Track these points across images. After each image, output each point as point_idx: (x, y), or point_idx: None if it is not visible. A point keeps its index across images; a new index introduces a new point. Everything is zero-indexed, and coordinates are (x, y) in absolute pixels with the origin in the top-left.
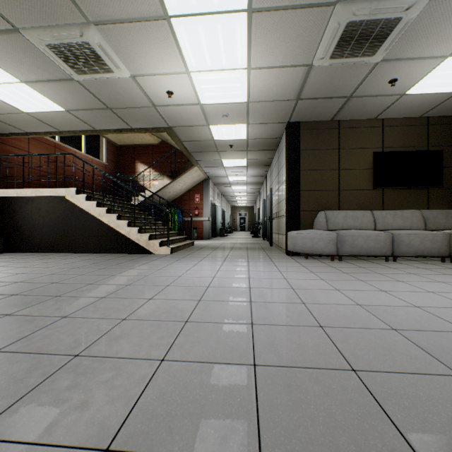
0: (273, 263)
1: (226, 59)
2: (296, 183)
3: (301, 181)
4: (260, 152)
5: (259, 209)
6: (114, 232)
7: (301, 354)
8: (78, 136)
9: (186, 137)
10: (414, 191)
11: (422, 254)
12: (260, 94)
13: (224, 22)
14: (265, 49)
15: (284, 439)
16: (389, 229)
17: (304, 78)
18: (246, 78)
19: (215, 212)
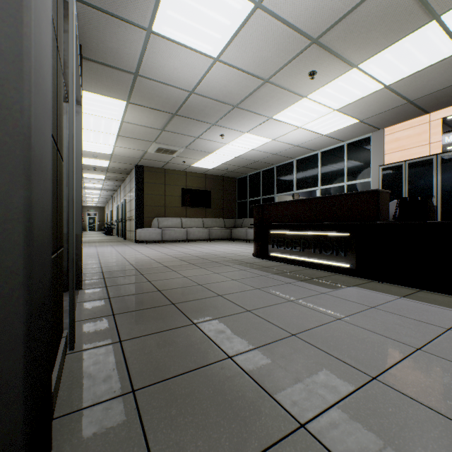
0: (128, 246)
1: (103, 141)
2: (142, 201)
3: (145, 200)
4: (117, 173)
5: (113, 211)
6: None
7: (137, 256)
8: None
9: None
10: (200, 209)
11: (199, 238)
12: (120, 154)
13: (105, 135)
14: (124, 143)
15: (132, 260)
16: (188, 227)
17: (144, 153)
18: (113, 148)
19: None
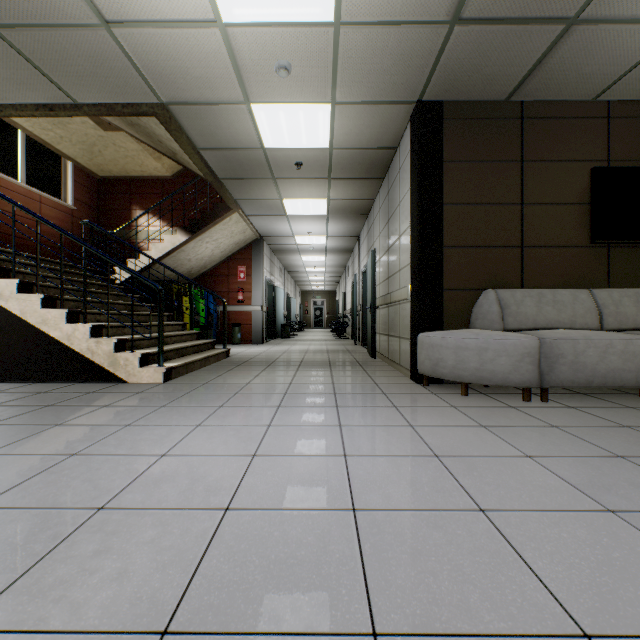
0: (399, 411)
1: None
2: (436, 230)
3: (446, 227)
4: (353, 183)
5: (345, 293)
6: (37, 333)
7: None
8: (7, 150)
9: (206, 137)
10: None
11: None
12: None
13: None
14: None
15: None
16: (630, 327)
17: None
18: None
19: (274, 297)
